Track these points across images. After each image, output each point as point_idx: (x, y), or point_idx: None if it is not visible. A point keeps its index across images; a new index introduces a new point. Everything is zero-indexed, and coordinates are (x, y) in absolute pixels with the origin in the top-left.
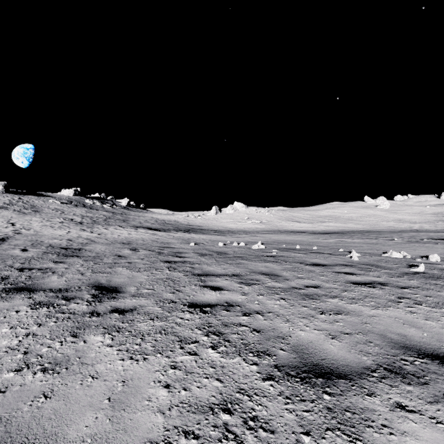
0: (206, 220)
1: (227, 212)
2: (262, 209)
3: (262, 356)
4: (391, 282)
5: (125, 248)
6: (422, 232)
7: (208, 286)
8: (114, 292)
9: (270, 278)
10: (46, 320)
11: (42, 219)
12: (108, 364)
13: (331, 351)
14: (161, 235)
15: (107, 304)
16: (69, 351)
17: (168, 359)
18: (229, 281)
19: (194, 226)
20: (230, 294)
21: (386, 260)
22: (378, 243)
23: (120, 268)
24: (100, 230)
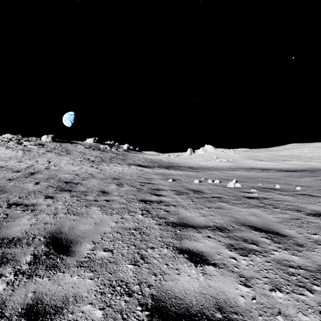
0: (183, 159)
1: (199, 153)
2: (228, 150)
3: None
4: None
5: (113, 183)
6: None
7: (185, 251)
8: (62, 252)
9: (271, 239)
10: None
11: (69, 159)
12: None
13: None
14: (146, 171)
15: (34, 283)
16: None
17: None
18: (213, 241)
19: (174, 164)
20: (221, 278)
21: None
22: None
23: (95, 207)
24: (103, 167)
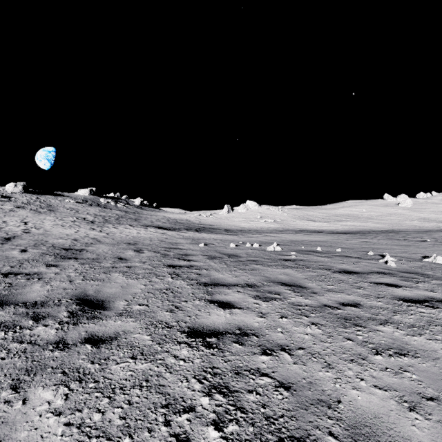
0: (218, 219)
1: (239, 211)
2: (275, 207)
3: None
4: None
5: (130, 248)
6: None
7: (215, 302)
8: (98, 308)
9: (292, 290)
10: None
11: (56, 218)
12: None
13: None
14: (170, 235)
15: (82, 327)
16: None
17: None
18: (242, 294)
19: (206, 225)
20: (244, 314)
21: (431, 267)
22: (410, 245)
23: (116, 273)
24: (110, 229)
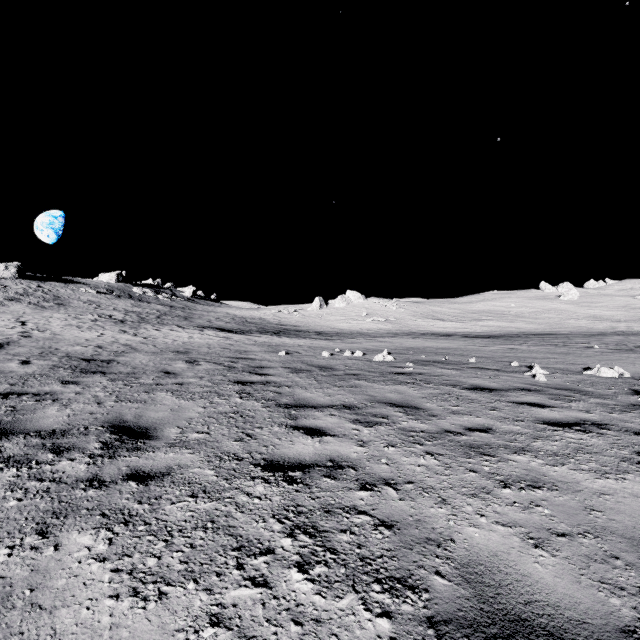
0: (305, 318)
1: (336, 306)
2: (388, 301)
3: (400, 593)
4: (613, 421)
5: (180, 359)
6: (632, 336)
7: (301, 428)
8: (141, 438)
9: (405, 413)
10: (4, 496)
11: (67, 316)
12: (84, 609)
13: (541, 580)
14: (237, 339)
15: (122, 461)
16: (17, 571)
17: (209, 597)
18: (336, 417)
19: (288, 326)
20: (338, 443)
21: (593, 381)
22: (570, 353)
23: (163, 393)
24: (149, 332)
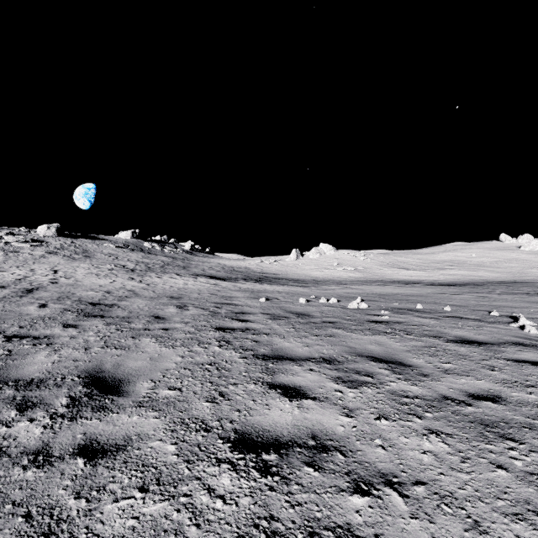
0: (284, 267)
1: (310, 257)
2: (356, 252)
3: None
4: None
5: (172, 304)
6: None
7: (278, 386)
8: (110, 393)
9: (391, 370)
10: None
11: (91, 266)
12: None
13: None
14: (224, 286)
15: (81, 425)
16: None
17: None
18: (316, 374)
19: (269, 274)
20: (320, 410)
21: None
22: None
23: (147, 338)
24: (152, 279)
